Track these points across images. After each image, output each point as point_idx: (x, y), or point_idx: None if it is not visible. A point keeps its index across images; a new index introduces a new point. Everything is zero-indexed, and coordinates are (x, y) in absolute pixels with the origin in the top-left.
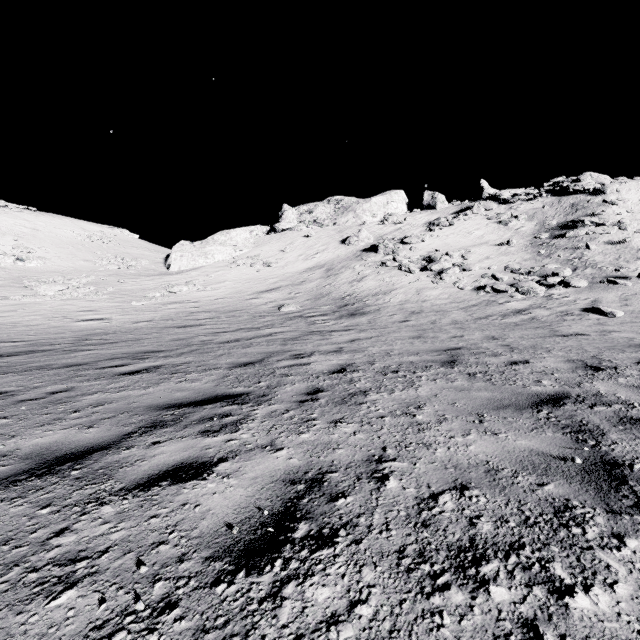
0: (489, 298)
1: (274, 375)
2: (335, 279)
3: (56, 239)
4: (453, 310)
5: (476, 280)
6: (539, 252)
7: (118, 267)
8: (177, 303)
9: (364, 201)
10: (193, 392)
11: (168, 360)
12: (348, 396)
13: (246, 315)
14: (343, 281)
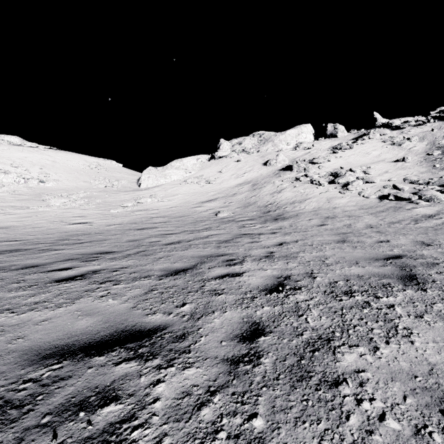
0: (395, 205)
1: (202, 291)
2: (259, 191)
3: (67, 168)
4: (364, 215)
5: (379, 190)
6: (434, 166)
7: (105, 186)
8: (142, 211)
9: (280, 133)
10: (100, 320)
11: (110, 263)
12: (305, 352)
13: (191, 219)
14: (266, 193)
